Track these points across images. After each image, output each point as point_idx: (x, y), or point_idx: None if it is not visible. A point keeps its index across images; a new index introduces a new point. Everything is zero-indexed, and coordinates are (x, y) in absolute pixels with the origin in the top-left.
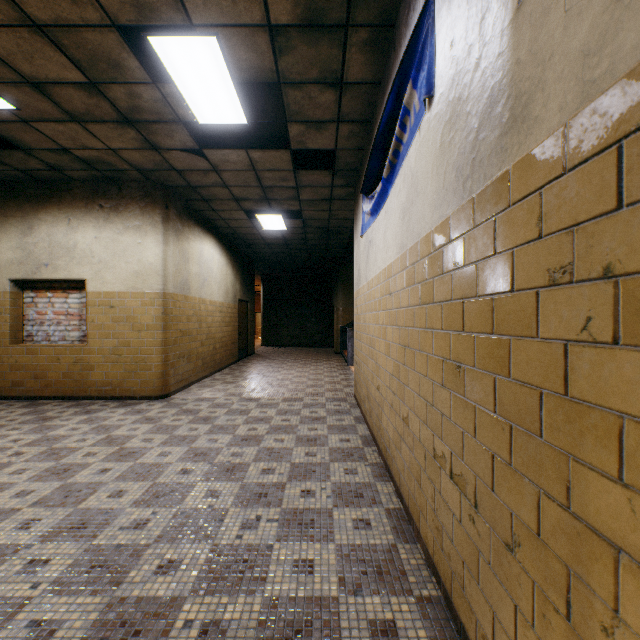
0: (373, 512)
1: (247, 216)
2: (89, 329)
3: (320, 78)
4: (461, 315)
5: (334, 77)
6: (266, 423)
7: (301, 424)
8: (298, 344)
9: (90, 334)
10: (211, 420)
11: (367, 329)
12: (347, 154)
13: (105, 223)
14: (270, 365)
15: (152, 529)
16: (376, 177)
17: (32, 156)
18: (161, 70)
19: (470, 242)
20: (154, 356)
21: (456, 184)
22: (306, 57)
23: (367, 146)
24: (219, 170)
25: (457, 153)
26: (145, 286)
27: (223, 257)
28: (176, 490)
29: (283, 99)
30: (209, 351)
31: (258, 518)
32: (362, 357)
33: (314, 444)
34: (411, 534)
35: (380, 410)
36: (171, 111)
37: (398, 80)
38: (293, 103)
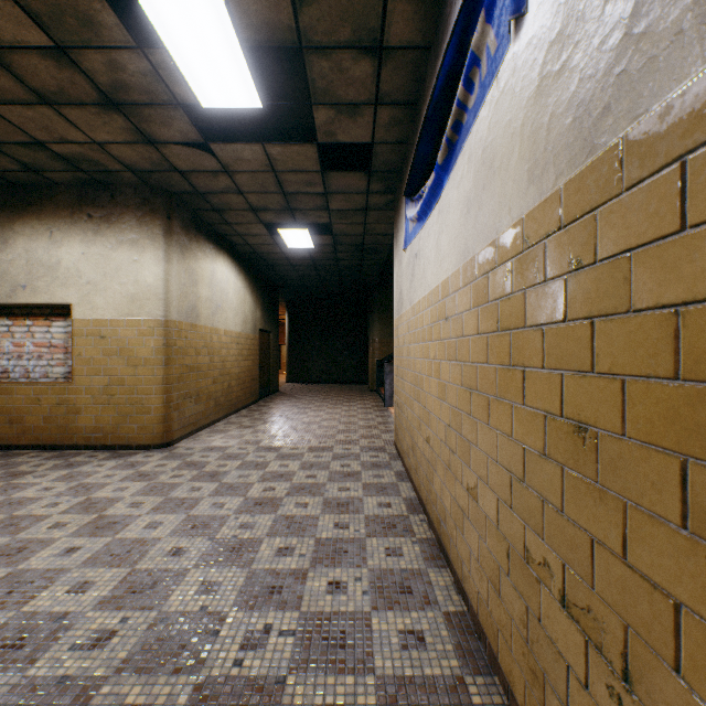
0: (427, 618)
1: (267, 231)
2: (75, 364)
3: (353, 40)
4: (588, 345)
5: (371, 39)
6: (287, 481)
7: (330, 482)
8: (328, 380)
9: (76, 370)
10: (219, 476)
11: (412, 364)
12: (386, 149)
13: (94, 236)
14: (295, 405)
15: (116, 648)
16: (426, 168)
17: (1, 152)
18: (152, 36)
19: (611, 219)
20: (153, 396)
21: (576, 131)
22: (335, 8)
23: (412, 137)
24: (231, 171)
25: (578, 80)
26: (143, 312)
27: (240, 280)
28: (160, 581)
29: (306, 72)
30: (223, 389)
31: (267, 629)
32: (405, 398)
33: (346, 510)
34: (483, 658)
35: (431, 469)
36: (165, 89)
37: (463, 17)
38: (319, 77)
